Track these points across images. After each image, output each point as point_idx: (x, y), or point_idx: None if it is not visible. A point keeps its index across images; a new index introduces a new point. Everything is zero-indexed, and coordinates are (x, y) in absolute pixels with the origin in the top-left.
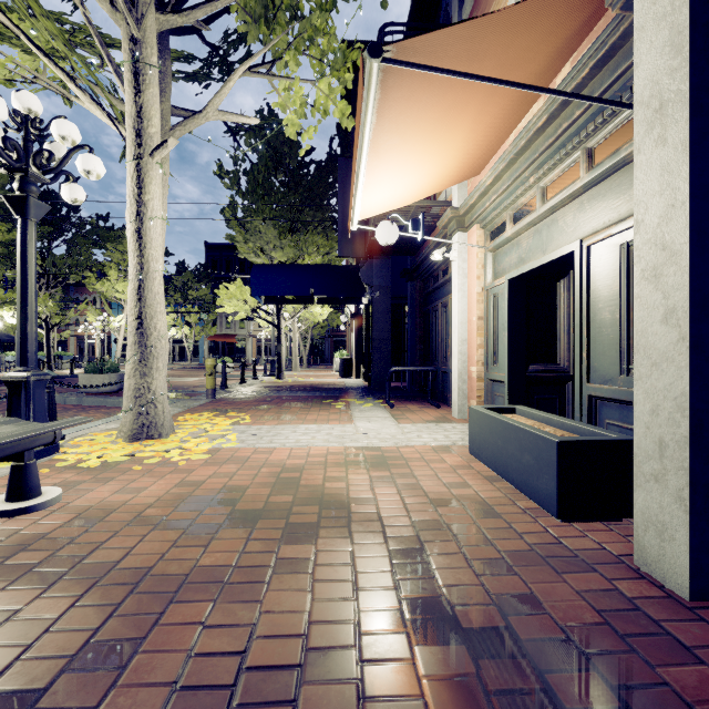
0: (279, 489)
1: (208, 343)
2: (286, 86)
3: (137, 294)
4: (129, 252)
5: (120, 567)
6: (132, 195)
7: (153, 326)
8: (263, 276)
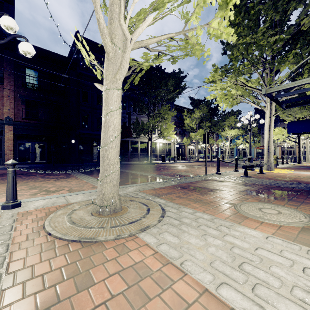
0: (307, 177)
1: (256, 150)
2: (307, 85)
3: (268, 142)
4: (266, 134)
5: (284, 177)
6: (268, 124)
7: (271, 148)
8: (292, 126)
